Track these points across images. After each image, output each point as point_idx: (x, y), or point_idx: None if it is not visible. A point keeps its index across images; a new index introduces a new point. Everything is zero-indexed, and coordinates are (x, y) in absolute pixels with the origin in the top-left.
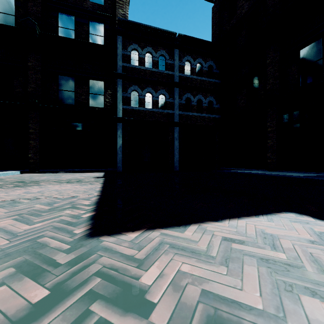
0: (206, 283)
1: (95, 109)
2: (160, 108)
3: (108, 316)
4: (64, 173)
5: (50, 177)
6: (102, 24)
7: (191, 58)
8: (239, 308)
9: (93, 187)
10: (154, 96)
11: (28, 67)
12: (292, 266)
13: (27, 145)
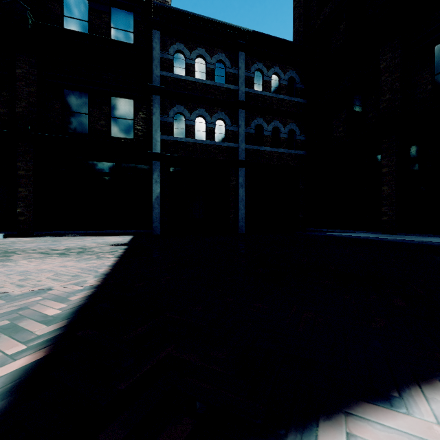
0: None
1: (121, 140)
2: (217, 140)
3: None
4: (70, 238)
5: (42, 244)
6: (131, 13)
7: (264, 66)
8: None
9: (99, 264)
10: (209, 122)
11: (16, 75)
12: None
13: (15, 194)
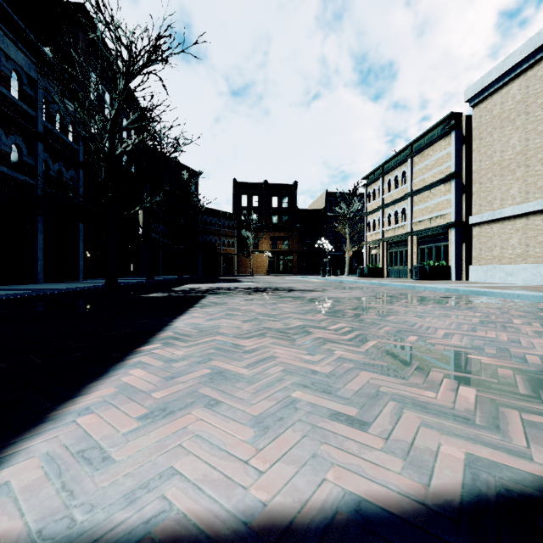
0: (403, 383)
1: None
2: None
3: (476, 377)
4: None
5: None
6: None
7: None
8: (378, 374)
9: None
10: None
11: None
12: (301, 387)
13: None
